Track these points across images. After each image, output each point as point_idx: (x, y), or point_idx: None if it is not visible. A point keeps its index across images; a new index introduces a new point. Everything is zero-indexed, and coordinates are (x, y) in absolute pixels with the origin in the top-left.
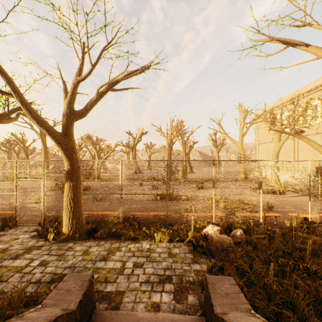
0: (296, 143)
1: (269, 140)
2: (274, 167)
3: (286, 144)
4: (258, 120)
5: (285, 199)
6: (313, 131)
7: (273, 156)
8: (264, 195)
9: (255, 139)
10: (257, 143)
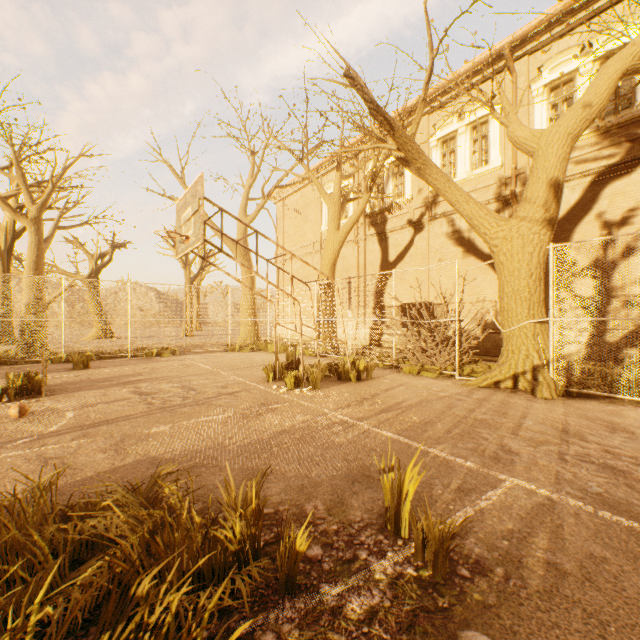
0: (361, 251)
1: (306, 250)
2: (326, 301)
3: (341, 257)
4: (283, 204)
5: (394, 403)
6: (395, 222)
7: (324, 271)
8: (315, 391)
9: (277, 249)
10: (281, 259)
